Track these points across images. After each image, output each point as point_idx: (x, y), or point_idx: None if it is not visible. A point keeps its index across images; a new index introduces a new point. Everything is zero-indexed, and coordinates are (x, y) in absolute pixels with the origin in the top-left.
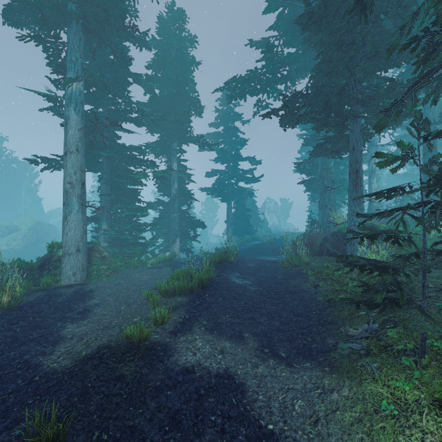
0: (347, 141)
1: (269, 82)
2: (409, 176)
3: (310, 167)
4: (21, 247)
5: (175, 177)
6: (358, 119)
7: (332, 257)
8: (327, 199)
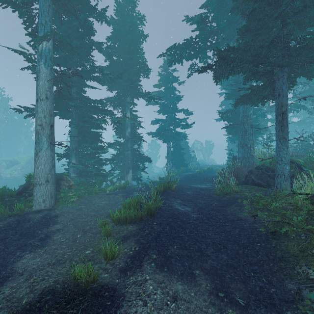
0: (272, 89)
1: (201, 49)
2: (303, 123)
3: (231, 115)
4: (20, 175)
5: (128, 124)
6: (284, 68)
7: (257, 187)
8: (247, 140)
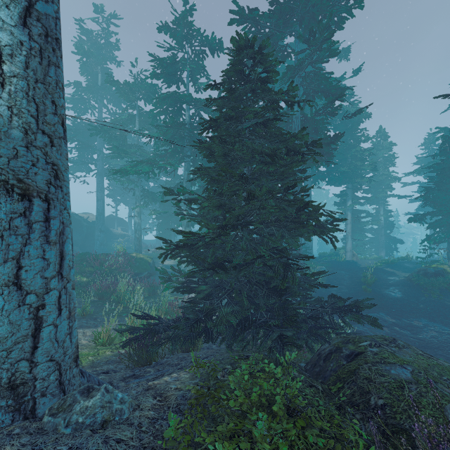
0: None
1: None
2: None
3: None
4: None
5: (381, 217)
6: None
7: None
8: None
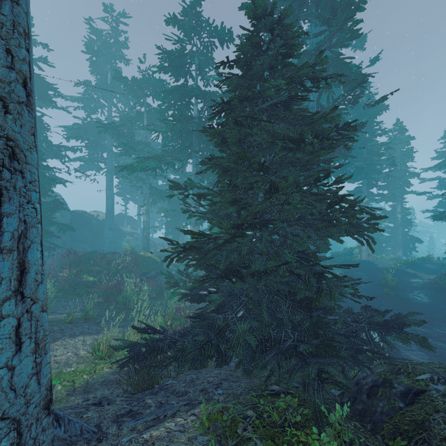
0: None
1: None
2: None
3: None
4: None
5: (398, 215)
6: None
7: None
8: None
